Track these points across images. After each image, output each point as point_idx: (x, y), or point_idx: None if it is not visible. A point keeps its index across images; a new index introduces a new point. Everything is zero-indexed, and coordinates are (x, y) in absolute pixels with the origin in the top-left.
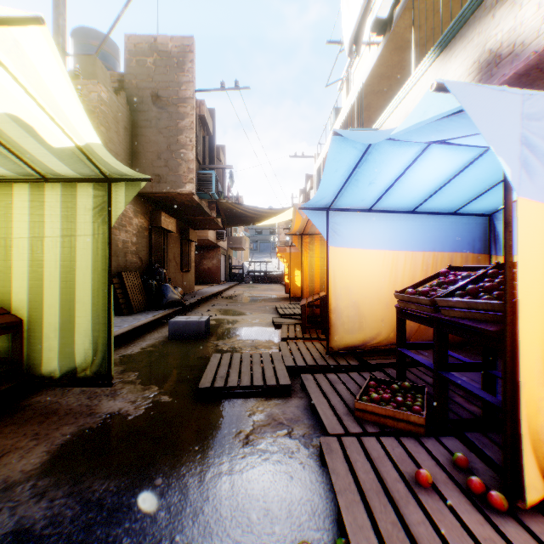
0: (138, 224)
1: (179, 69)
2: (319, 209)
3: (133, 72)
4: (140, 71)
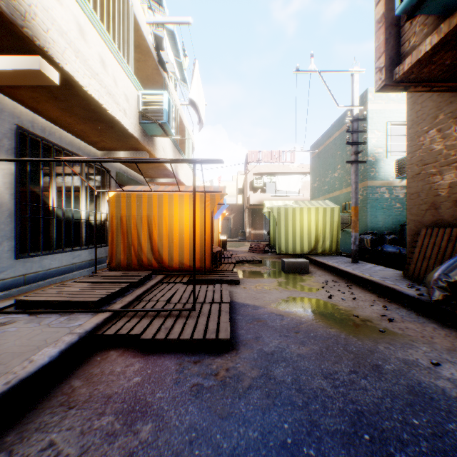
0: None
1: None
2: (222, 206)
3: None
4: None
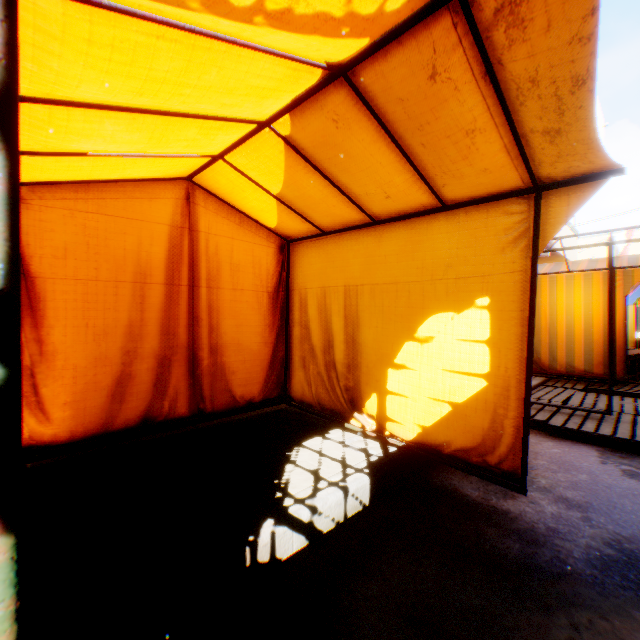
0: None
1: None
2: None
3: None
4: None
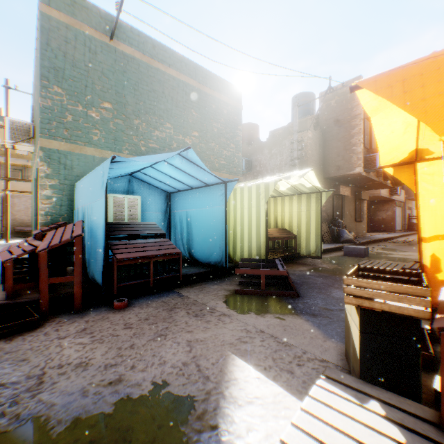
0: None
1: (351, 99)
2: None
3: (323, 112)
4: (327, 110)
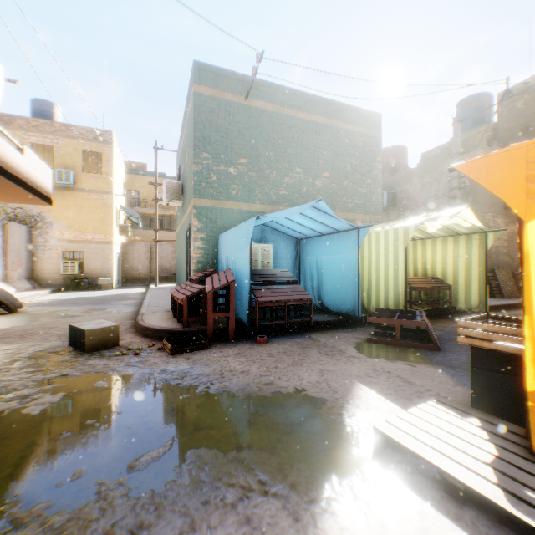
0: (507, 232)
1: None
2: None
3: (502, 119)
4: (509, 115)
